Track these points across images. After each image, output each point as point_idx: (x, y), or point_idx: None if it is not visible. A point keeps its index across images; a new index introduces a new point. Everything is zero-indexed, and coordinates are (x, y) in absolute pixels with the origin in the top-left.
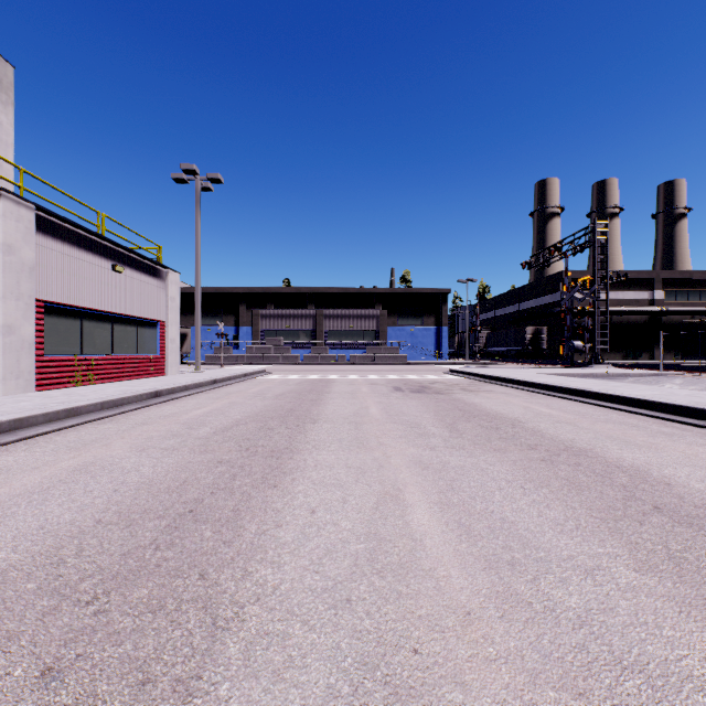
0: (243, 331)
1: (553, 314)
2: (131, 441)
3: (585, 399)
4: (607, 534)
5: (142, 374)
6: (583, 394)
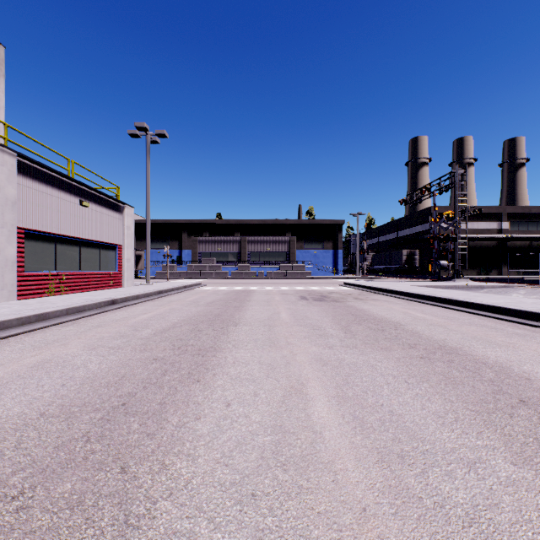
0: (185, 253)
1: (423, 240)
2: (86, 341)
3: (451, 306)
4: (483, 426)
5: (104, 286)
6: (449, 302)
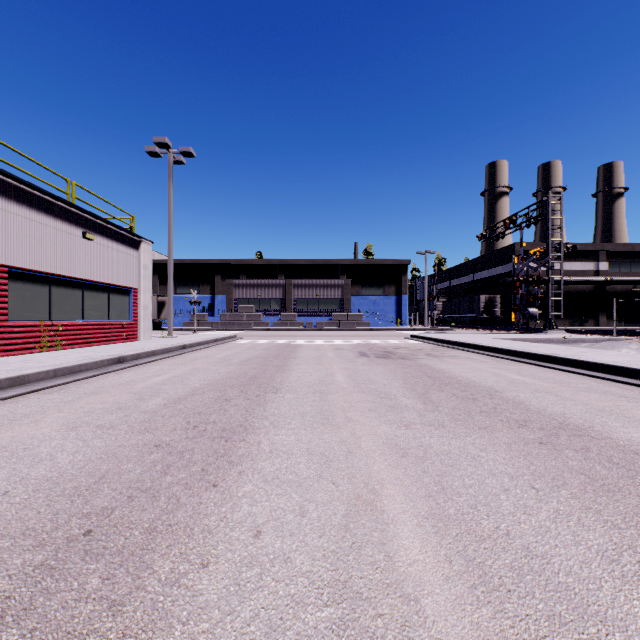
0: (218, 299)
1: (505, 284)
2: (67, 416)
3: (554, 365)
4: None
5: (114, 339)
6: (551, 360)
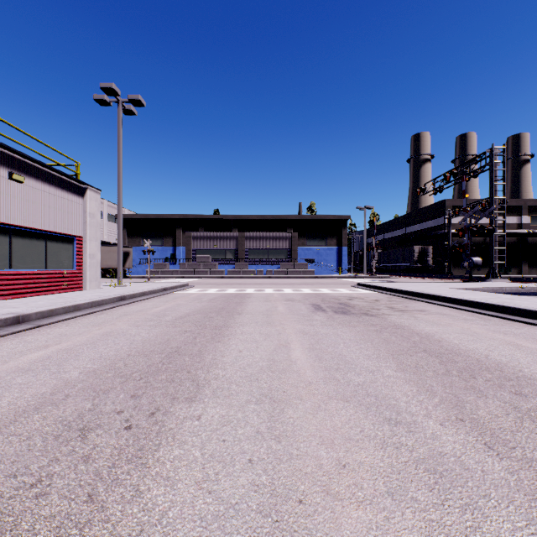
0: (179, 250)
1: (436, 236)
2: None
3: None
4: None
5: (53, 289)
6: None
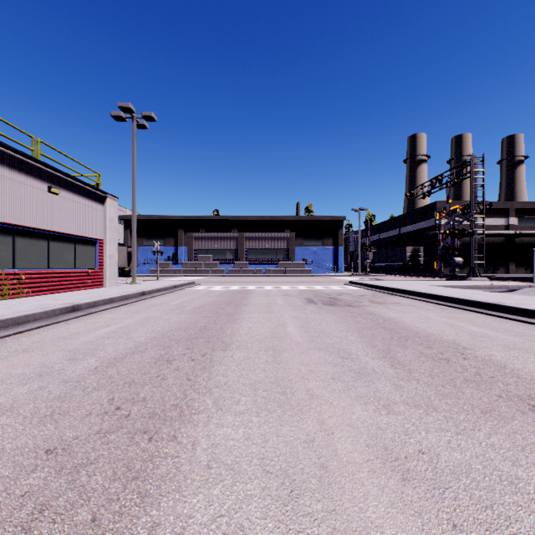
0: (181, 250)
1: (428, 237)
2: None
3: (504, 314)
4: None
5: (80, 286)
6: (497, 308)
